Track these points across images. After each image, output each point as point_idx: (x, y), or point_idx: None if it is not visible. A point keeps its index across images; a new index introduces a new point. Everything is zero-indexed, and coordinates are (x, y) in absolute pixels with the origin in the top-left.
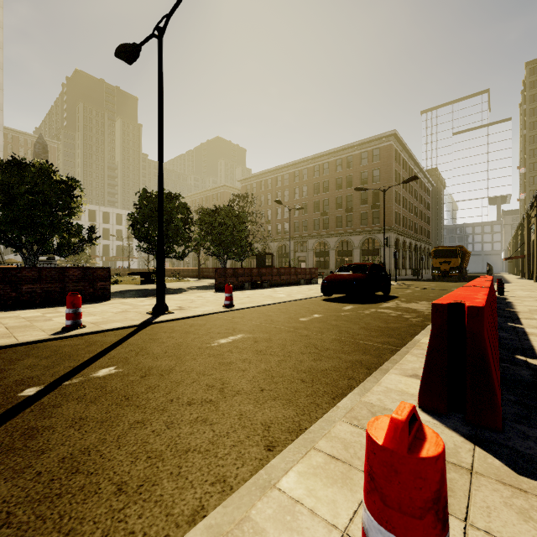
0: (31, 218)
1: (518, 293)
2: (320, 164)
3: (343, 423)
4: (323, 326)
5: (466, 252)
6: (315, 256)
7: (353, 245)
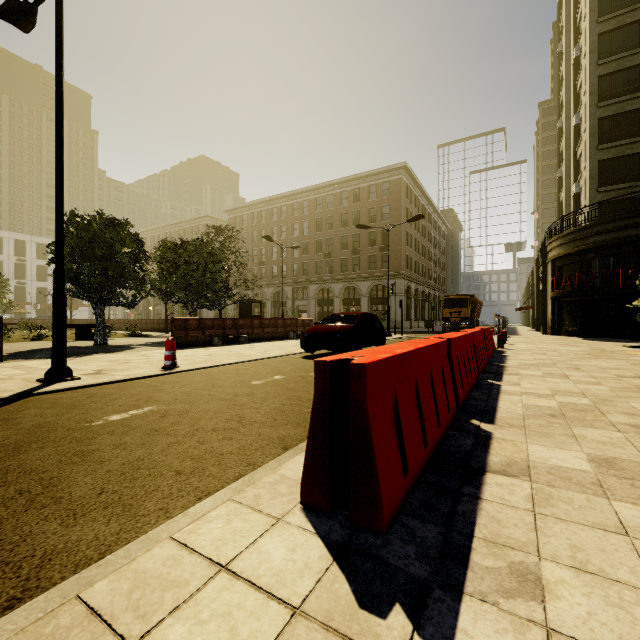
0: None
1: (519, 345)
2: (324, 196)
3: (169, 542)
4: (274, 391)
5: (477, 301)
6: (317, 305)
7: (360, 292)
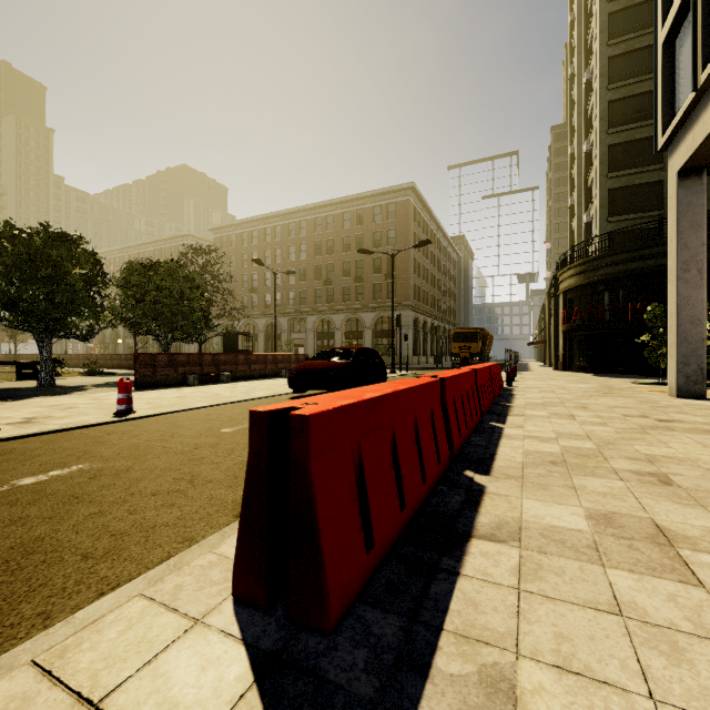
0: None
1: (528, 383)
2: (323, 216)
3: (26, 670)
4: (245, 441)
5: (487, 335)
6: (316, 338)
7: (364, 325)
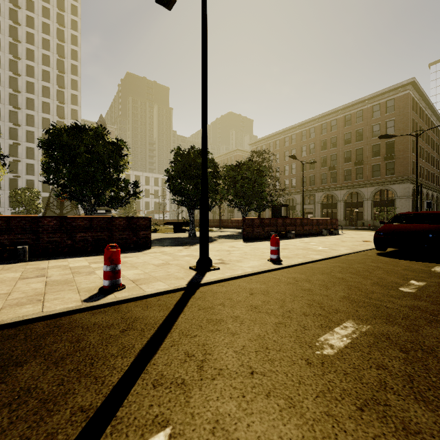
0: (88, 174)
1: None
2: (328, 121)
3: None
4: None
5: None
6: (322, 208)
7: (364, 197)
